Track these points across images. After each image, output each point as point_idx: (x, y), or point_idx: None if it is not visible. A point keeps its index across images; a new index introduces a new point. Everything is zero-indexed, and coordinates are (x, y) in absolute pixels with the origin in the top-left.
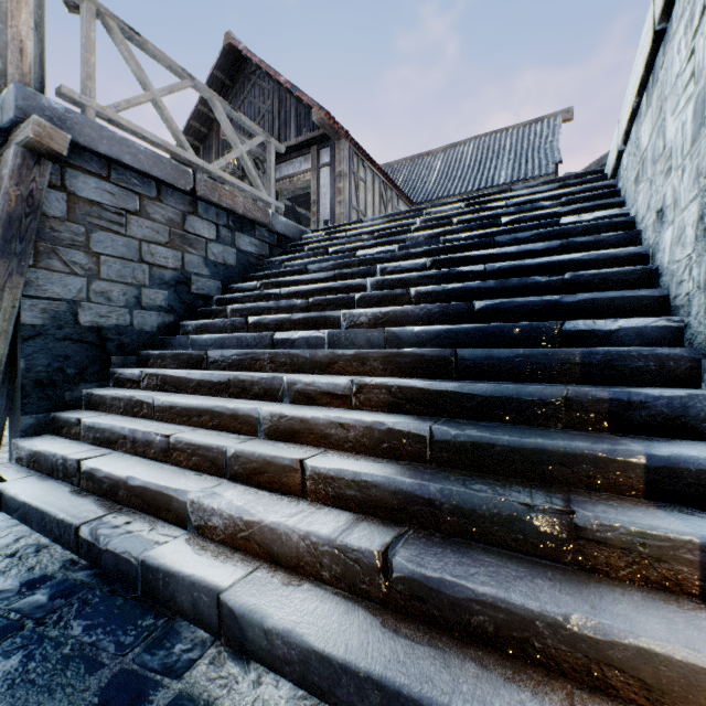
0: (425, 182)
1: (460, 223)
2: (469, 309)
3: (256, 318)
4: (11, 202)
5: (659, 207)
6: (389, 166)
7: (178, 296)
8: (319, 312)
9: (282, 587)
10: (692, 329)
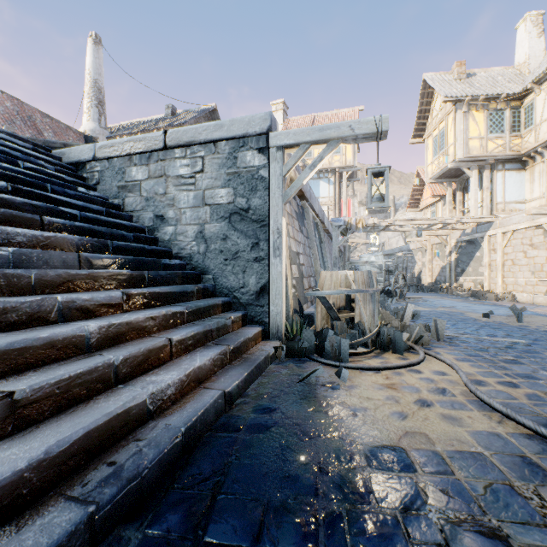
0: None
1: None
2: (110, 245)
3: None
4: None
5: (159, 214)
6: None
7: None
8: None
9: (219, 380)
10: (194, 265)
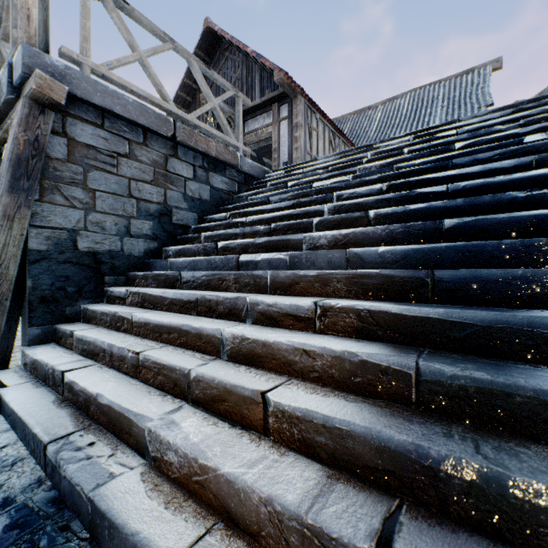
0: (367, 131)
1: (411, 153)
2: (437, 228)
3: (224, 243)
4: (20, 146)
5: None
6: (336, 120)
7: (161, 226)
8: (280, 236)
9: None
10: None
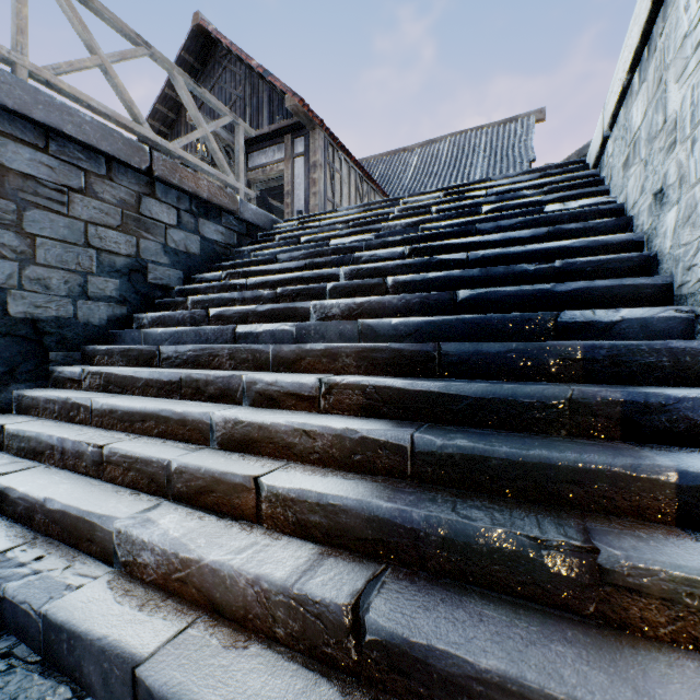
0: (401, 178)
1: (439, 212)
2: (452, 299)
3: (218, 310)
4: None
5: (657, 188)
6: (366, 161)
7: (132, 285)
8: (287, 303)
9: (222, 652)
10: None
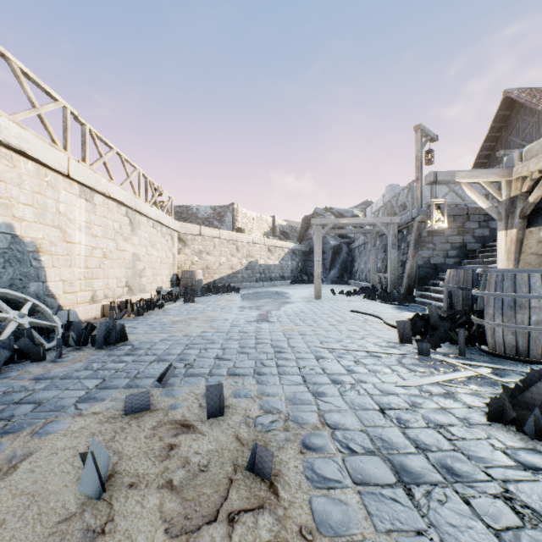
0: None
1: None
2: None
3: (485, 259)
4: (415, 236)
5: None
6: None
7: (460, 251)
8: None
9: None
10: None
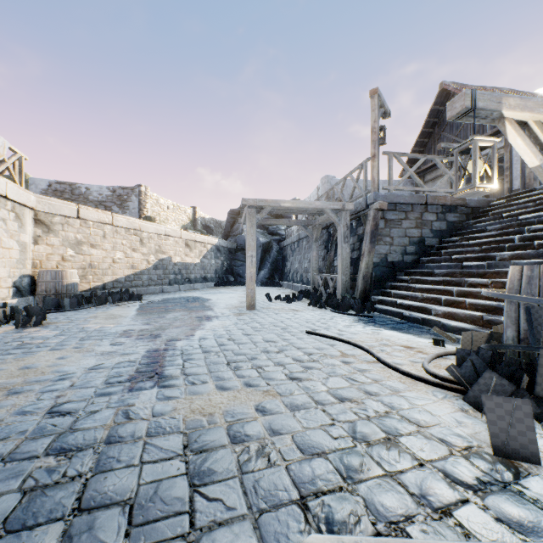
0: None
1: None
2: None
3: (455, 256)
4: (372, 227)
5: None
6: None
7: (419, 247)
8: (484, 254)
9: (456, 323)
10: None
